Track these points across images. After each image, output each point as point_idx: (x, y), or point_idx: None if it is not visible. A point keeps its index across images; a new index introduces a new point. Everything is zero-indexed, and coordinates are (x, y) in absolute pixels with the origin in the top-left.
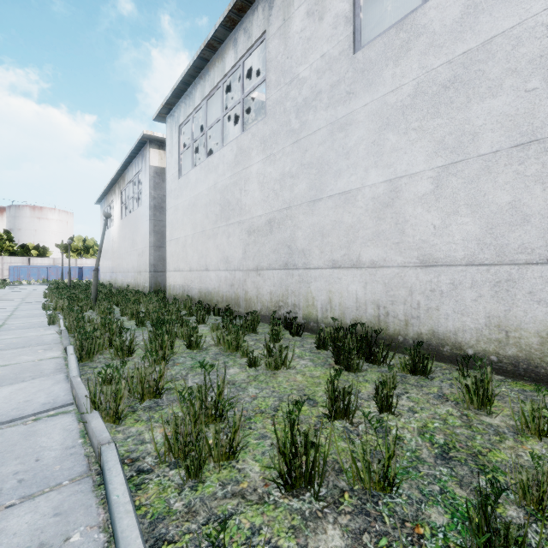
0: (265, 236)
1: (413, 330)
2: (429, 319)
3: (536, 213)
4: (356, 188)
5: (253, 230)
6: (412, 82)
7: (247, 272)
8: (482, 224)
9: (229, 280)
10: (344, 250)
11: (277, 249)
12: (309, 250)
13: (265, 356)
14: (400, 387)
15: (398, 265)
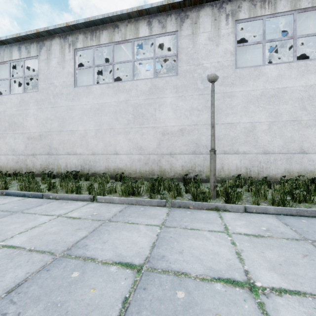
0: (37, 141)
1: (91, 172)
2: (94, 168)
3: (112, 144)
4: (75, 130)
5: (31, 138)
6: (90, 104)
7: (27, 156)
8: (104, 145)
9: (15, 160)
10: (71, 149)
11: (44, 147)
12: (58, 148)
13: (41, 180)
14: (81, 183)
15: (87, 154)
